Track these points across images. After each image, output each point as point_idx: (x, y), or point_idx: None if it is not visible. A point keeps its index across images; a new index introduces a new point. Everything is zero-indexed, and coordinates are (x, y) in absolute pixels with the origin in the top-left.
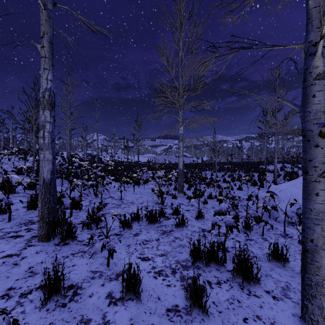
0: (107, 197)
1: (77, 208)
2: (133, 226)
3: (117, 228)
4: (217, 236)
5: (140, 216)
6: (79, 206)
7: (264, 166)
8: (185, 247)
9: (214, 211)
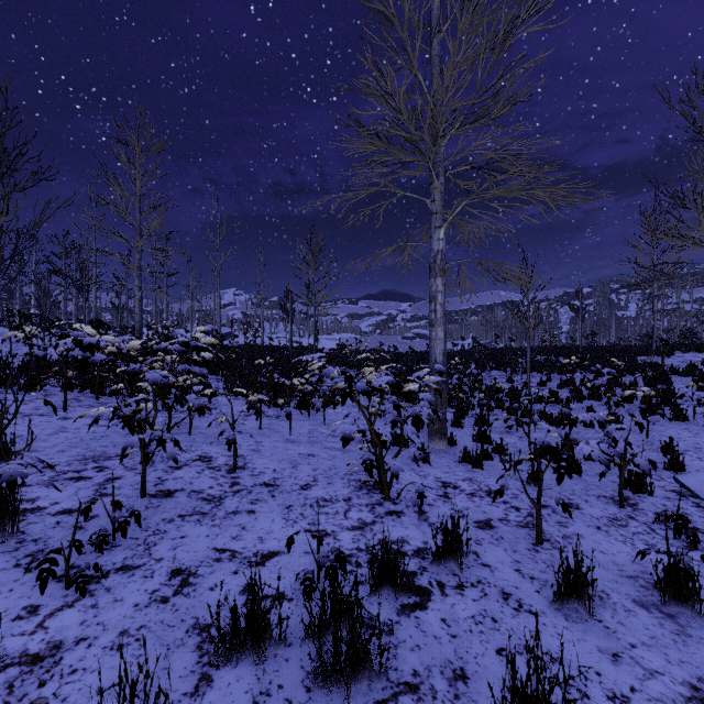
0: (189, 461)
1: None
2: None
3: None
4: None
5: (269, 617)
6: None
7: (650, 359)
8: None
9: None
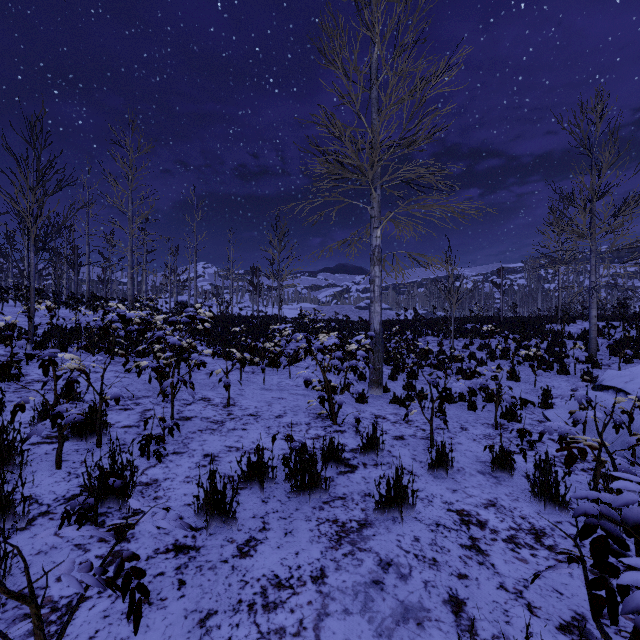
0: (195, 400)
1: (95, 438)
2: (243, 505)
3: (189, 516)
4: (518, 549)
5: (267, 466)
6: (96, 434)
7: (556, 326)
8: (424, 621)
9: (580, 511)
